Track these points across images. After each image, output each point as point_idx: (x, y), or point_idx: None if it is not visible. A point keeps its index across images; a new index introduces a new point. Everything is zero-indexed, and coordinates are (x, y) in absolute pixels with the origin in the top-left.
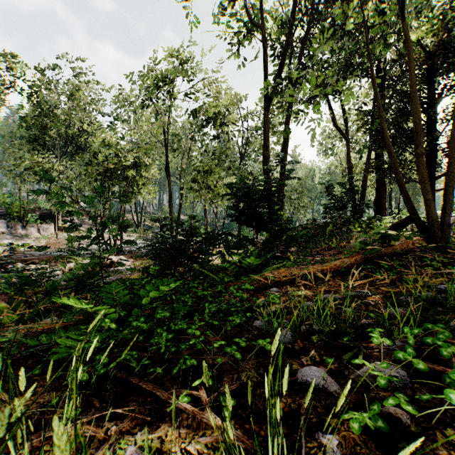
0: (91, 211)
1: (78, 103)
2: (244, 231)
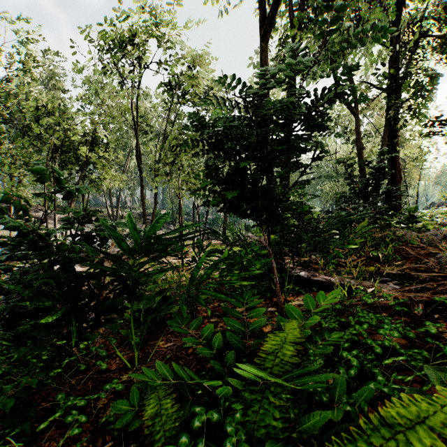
0: (62, 205)
1: (35, 76)
2: (230, 227)
